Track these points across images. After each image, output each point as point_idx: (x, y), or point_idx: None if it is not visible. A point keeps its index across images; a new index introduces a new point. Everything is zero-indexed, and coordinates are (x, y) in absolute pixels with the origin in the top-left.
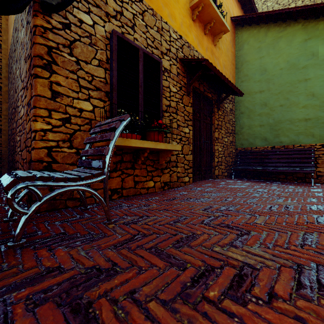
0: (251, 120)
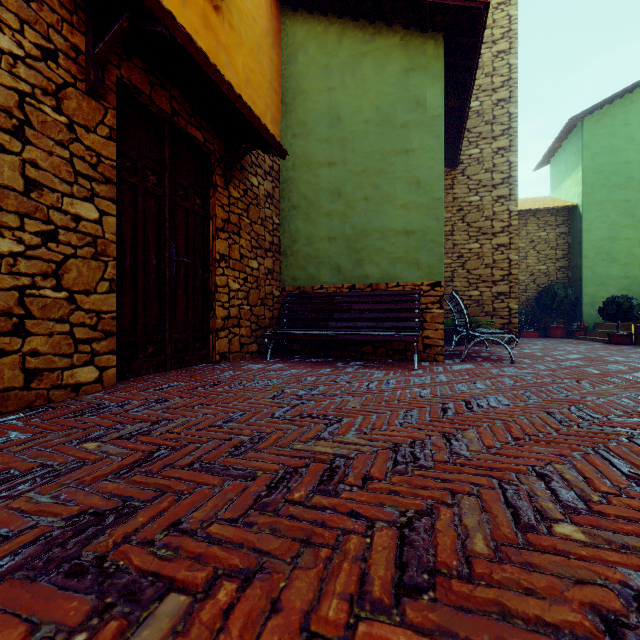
0: (312, 224)
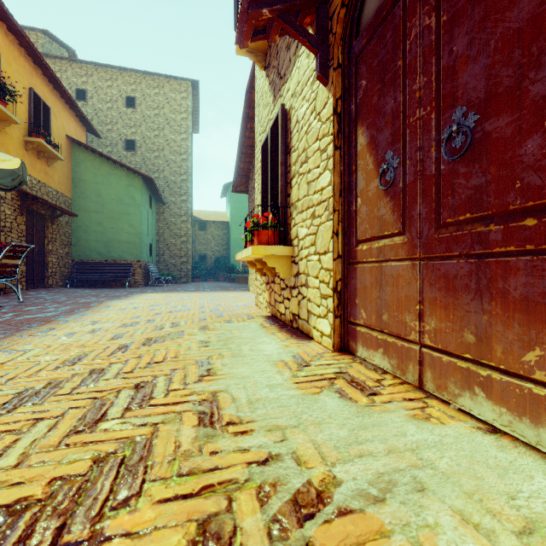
0: (88, 235)
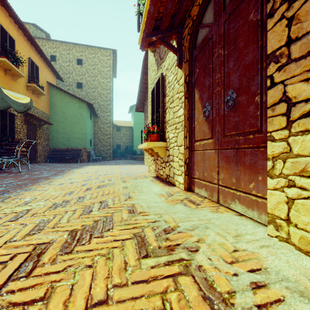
0: (58, 134)
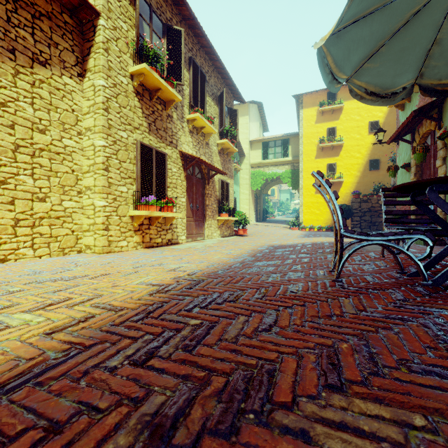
0: None
